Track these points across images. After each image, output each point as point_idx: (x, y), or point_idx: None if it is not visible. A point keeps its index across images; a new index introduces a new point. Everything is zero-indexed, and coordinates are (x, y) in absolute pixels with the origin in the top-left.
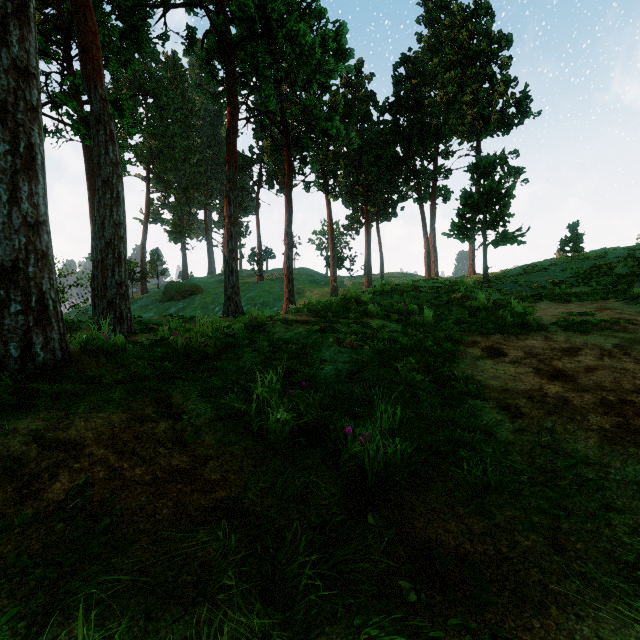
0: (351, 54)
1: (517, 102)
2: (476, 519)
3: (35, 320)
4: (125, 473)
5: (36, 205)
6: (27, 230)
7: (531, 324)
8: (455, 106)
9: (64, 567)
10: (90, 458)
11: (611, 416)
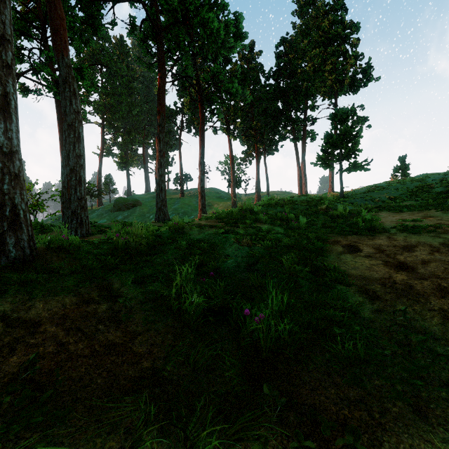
0: (246, 36)
1: (363, 70)
2: (351, 387)
3: (9, 225)
4: (70, 347)
5: (10, 138)
6: (3, 157)
7: (377, 228)
8: (319, 73)
9: (9, 435)
10: (43, 334)
11: (447, 299)
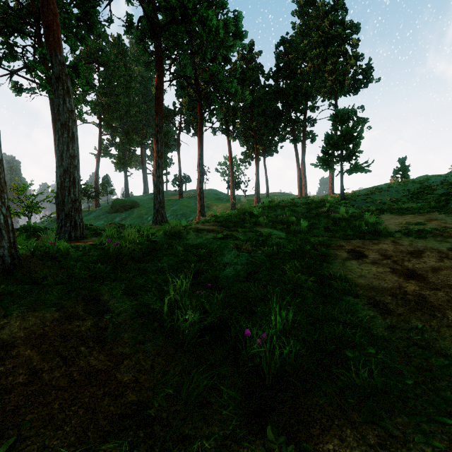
0: (245, 35)
1: (363, 71)
2: (369, 426)
3: None
4: (44, 376)
5: None
6: None
7: (381, 231)
8: (319, 74)
9: None
10: (15, 360)
11: None
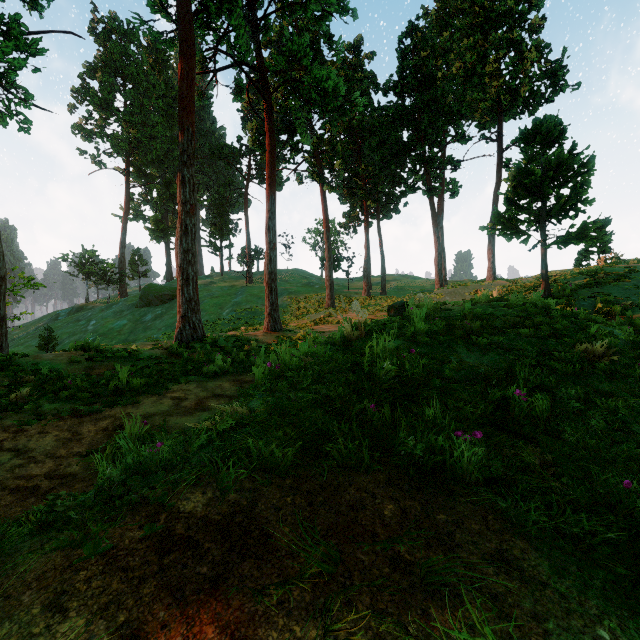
0: None
1: (551, 72)
2: None
3: None
4: None
5: None
6: None
7: None
8: (473, 80)
9: None
10: None
11: None
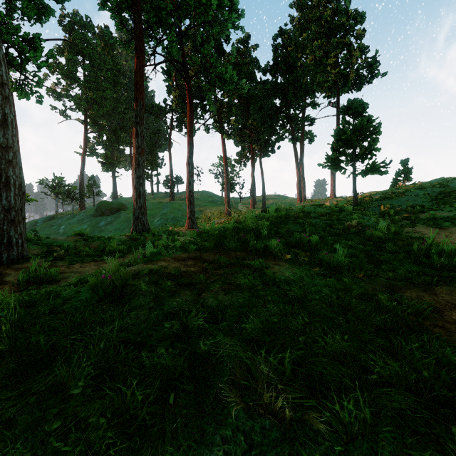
0: (242, 14)
1: (369, 65)
2: None
3: None
4: None
5: None
6: None
7: None
8: (321, 68)
9: None
10: None
11: None
